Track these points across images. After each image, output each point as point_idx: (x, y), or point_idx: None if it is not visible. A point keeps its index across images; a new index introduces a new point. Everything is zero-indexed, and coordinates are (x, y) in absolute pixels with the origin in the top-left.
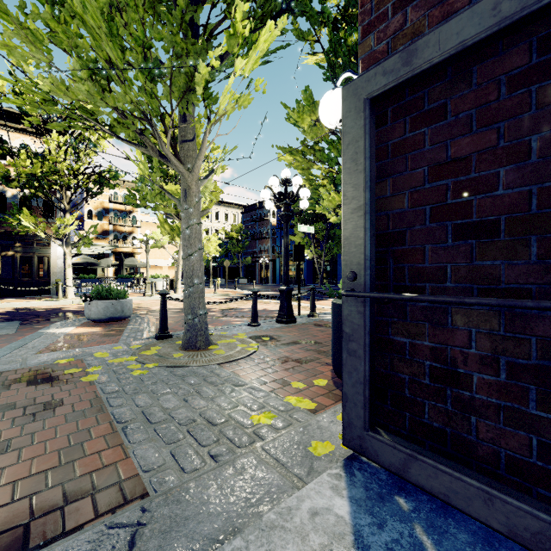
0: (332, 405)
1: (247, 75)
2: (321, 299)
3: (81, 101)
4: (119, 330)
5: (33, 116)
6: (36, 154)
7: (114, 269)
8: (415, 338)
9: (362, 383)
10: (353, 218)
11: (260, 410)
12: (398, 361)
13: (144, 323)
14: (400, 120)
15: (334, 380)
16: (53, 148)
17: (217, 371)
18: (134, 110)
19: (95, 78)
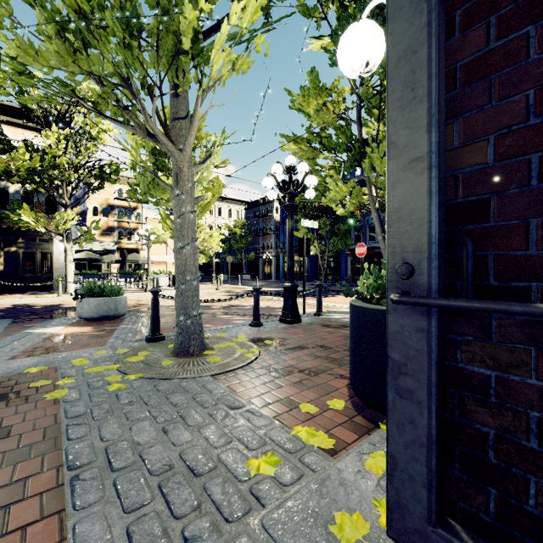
0: (355, 440)
1: (245, 25)
2: (326, 295)
3: (53, 68)
4: (110, 330)
5: (33, 110)
6: (38, 149)
7: (118, 265)
8: (508, 371)
9: (423, 445)
10: (407, 177)
11: (260, 449)
12: (474, 403)
13: (138, 322)
14: (479, 24)
15: (352, 401)
16: (53, 142)
17: (210, 385)
18: (113, 75)
19: (65, 36)
